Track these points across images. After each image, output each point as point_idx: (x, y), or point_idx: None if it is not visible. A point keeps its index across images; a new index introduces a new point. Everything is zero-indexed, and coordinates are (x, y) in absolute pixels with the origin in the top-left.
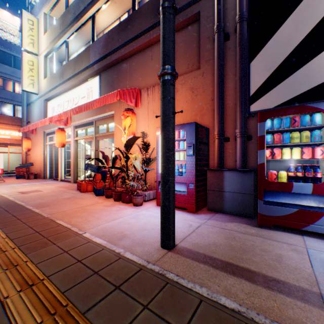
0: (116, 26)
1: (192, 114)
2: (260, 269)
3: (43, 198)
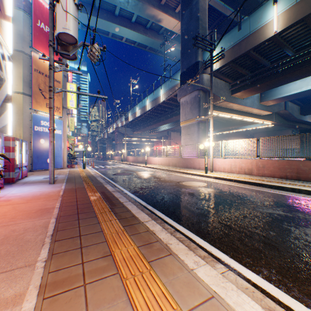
0: None
1: None
2: None
3: (10, 233)
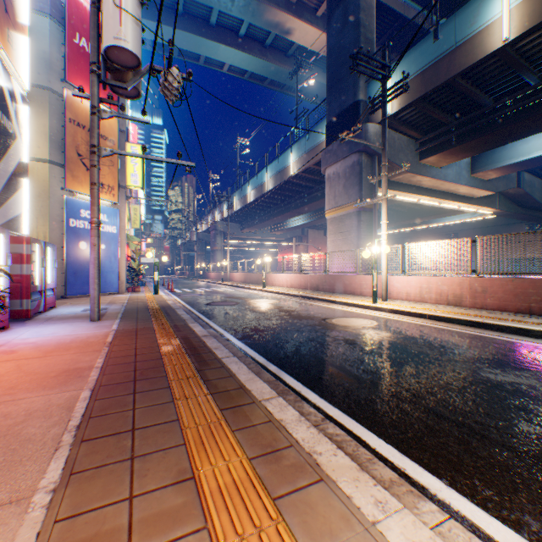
0: None
1: None
2: None
3: None
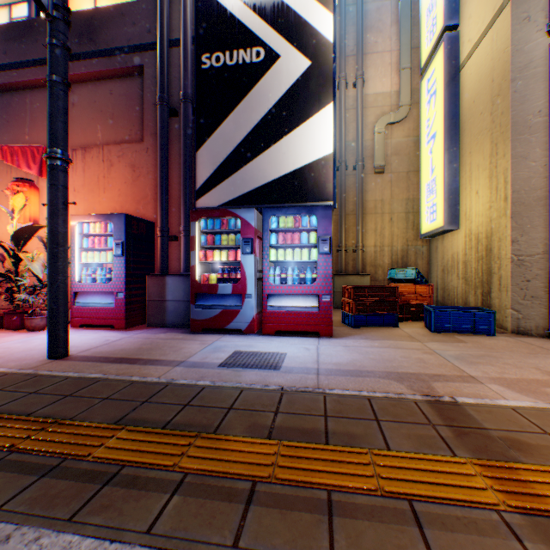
0: (0, 25)
1: (134, 200)
2: (151, 357)
3: None
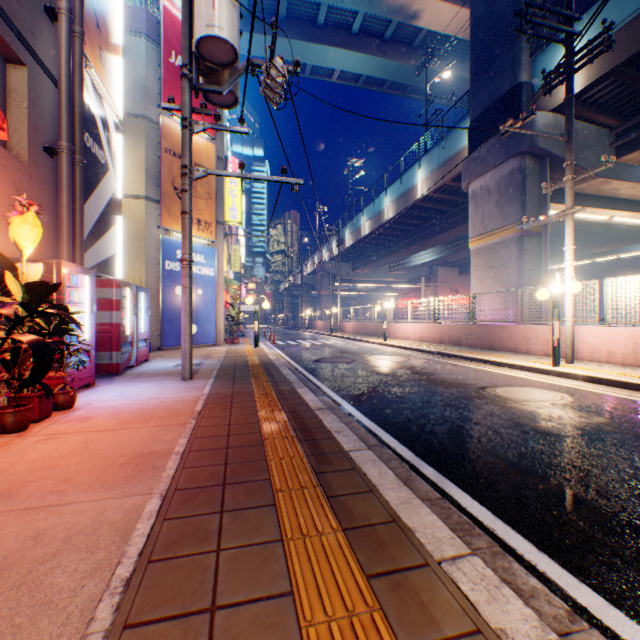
0: None
1: None
2: None
3: (21, 549)
